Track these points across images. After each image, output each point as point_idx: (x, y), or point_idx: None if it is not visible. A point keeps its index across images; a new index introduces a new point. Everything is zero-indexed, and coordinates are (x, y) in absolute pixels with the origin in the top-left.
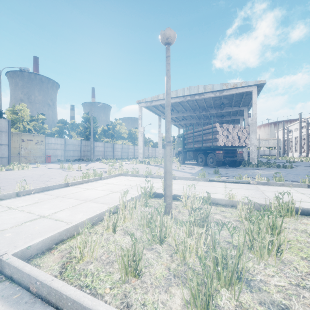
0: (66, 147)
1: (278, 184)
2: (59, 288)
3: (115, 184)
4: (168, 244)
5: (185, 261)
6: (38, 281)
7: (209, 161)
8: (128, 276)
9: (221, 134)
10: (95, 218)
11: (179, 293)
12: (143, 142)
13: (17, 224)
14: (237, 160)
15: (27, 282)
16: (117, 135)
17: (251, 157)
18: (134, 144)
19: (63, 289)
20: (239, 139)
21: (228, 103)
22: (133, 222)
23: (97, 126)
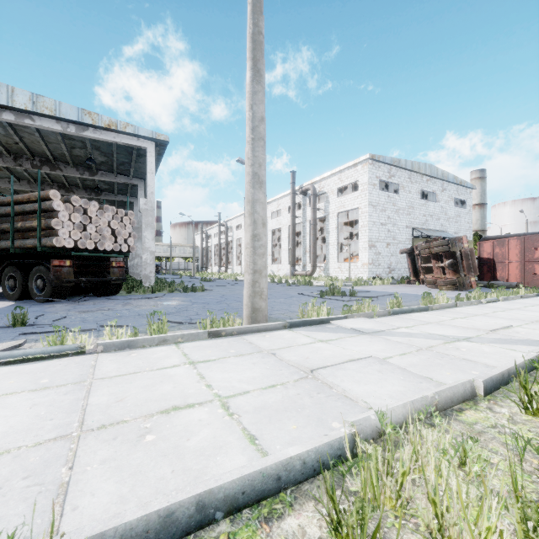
0: None
1: (155, 341)
2: None
3: None
4: None
5: None
6: None
7: (37, 285)
8: None
9: (67, 219)
10: None
11: None
12: None
13: None
14: (111, 281)
15: None
16: None
17: (145, 274)
18: None
19: None
20: (115, 237)
21: (106, 164)
22: None
23: None
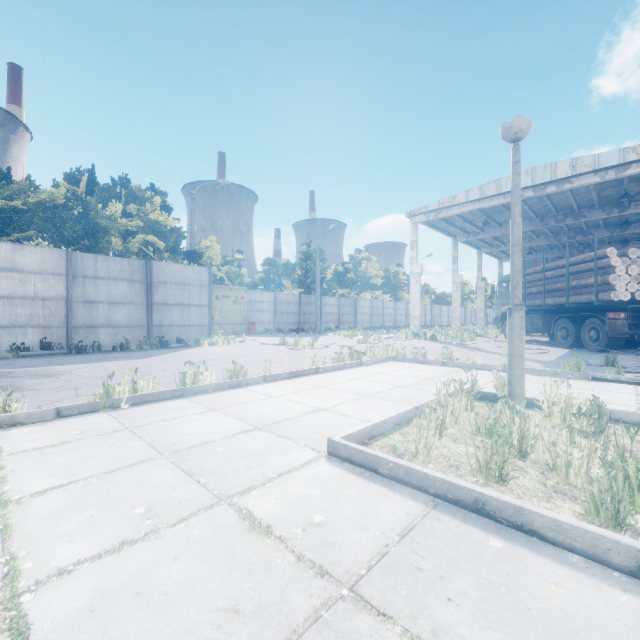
0: (276, 308)
1: None
2: (421, 470)
3: (391, 374)
4: (533, 461)
5: (568, 481)
6: (392, 462)
7: (588, 335)
8: (487, 481)
9: (623, 273)
10: (401, 417)
11: (569, 507)
12: (419, 294)
13: (300, 415)
14: None
15: (375, 464)
16: (362, 281)
17: None
18: (395, 299)
19: (426, 471)
20: None
21: None
22: (460, 428)
23: (325, 266)
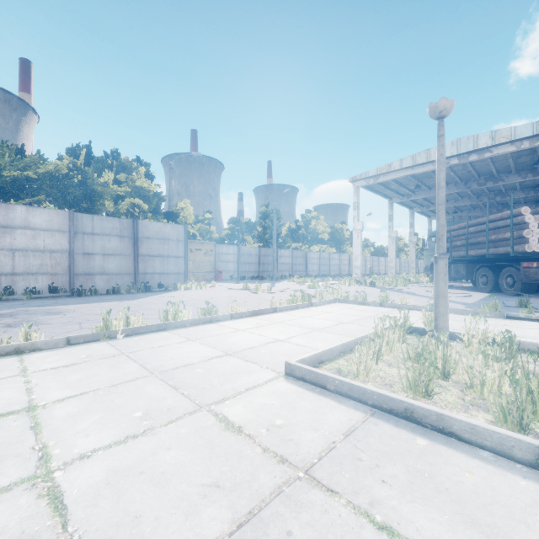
0: (240, 259)
1: None
2: (361, 386)
3: (336, 313)
4: (454, 382)
5: (483, 397)
6: (337, 380)
7: (505, 282)
8: (416, 396)
9: (535, 228)
10: (345, 346)
11: (482, 416)
12: (360, 247)
13: (262, 344)
14: None
15: (324, 382)
16: (312, 237)
17: None
18: (339, 251)
19: (365, 387)
20: None
21: None
22: (394, 356)
23: (281, 224)
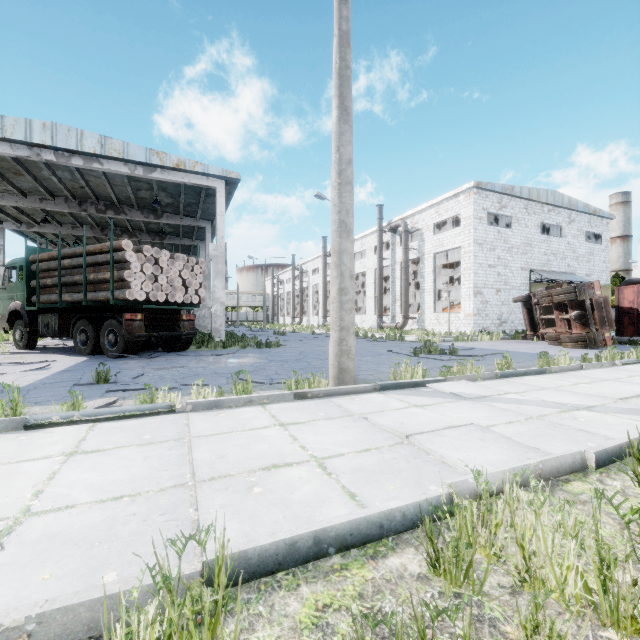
0: None
1: (241, 401)
2: None
3: None
4: None
5: None
6: None
7: (108, 339)
8: None
9: (139, 270)
10: None
11: None
12: None
13: None
14: (182, 336)
15: None
16: None
17: (215, 328)
18: None
19: None
20: (186, 287)
21: (172, 206)
22: None
23: None
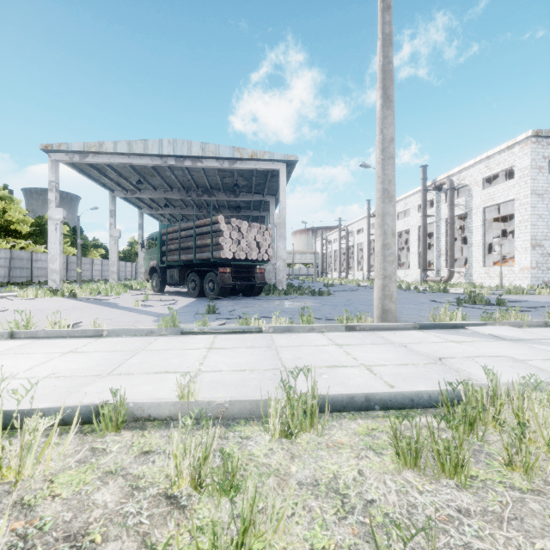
0: None
1: (306, 328)
2: None
3: None
4: None
5: None
6: None
7: (209, 286)
8: None
9: (228, 236)
10: None
11: None
12: (61, 244)
13: None
14: (256, 284)
15: None
16: None
17: (278, 279)
18: None
19: None
20: (259, 248)
21: (246, 187)
22: None
23: None
